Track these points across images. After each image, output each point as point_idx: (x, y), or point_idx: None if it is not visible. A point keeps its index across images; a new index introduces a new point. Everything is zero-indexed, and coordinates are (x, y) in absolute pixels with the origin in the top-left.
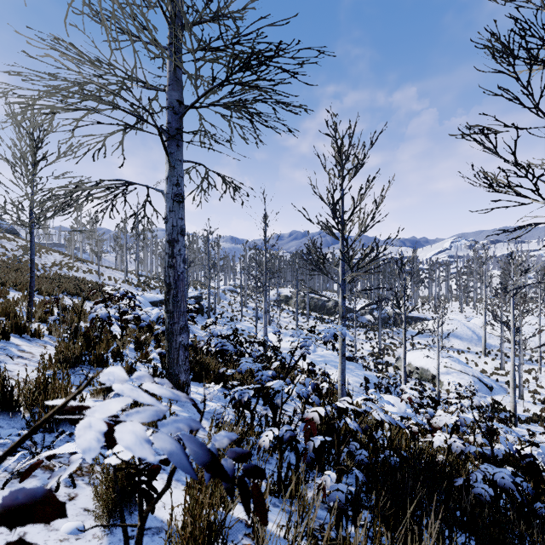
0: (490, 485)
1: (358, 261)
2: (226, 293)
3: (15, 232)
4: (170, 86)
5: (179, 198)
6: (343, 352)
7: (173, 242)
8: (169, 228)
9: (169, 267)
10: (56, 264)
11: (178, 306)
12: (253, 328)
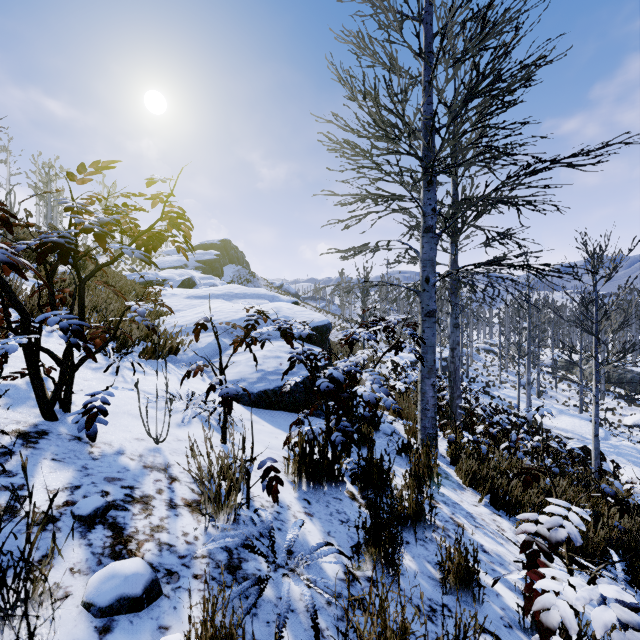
0: (636, 502)
1: (605, 359)
2: (479, 353)
3: (298, 295)
4: (452, 266)
5: (456, 326)
6: (596, 433)
7: (453, 349)
8: (451, 342)
9: (451, 363)
10: (333, 326)
11: (456, 384)
12: (515, 398)
